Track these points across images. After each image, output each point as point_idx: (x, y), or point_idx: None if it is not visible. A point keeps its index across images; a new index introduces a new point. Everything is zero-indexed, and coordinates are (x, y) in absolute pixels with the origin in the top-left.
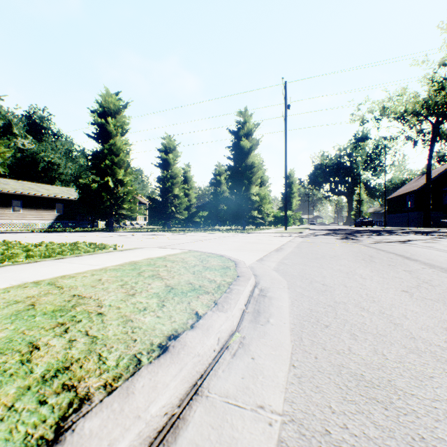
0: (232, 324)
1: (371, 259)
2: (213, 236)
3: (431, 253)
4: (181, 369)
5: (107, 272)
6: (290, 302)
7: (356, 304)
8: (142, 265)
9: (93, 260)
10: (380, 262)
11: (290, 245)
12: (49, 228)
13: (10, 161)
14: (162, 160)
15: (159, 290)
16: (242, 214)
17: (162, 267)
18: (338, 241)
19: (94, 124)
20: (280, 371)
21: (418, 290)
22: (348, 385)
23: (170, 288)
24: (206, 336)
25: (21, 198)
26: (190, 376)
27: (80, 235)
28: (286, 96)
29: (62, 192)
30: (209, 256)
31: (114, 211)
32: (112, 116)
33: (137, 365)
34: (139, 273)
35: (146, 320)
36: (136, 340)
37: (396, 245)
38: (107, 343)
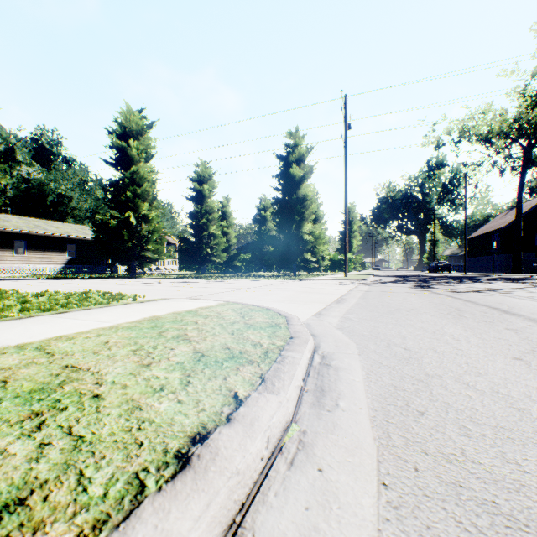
0: (287, 412)
1: (459, 313)
2: (257, 284)
3: (533, 305)
4: (208, 503)
5: (118, 331)
6: (364, 375)
7: (456, 378)
8: (165, 322)
9: (104, 314)
10: (472, 318)
11: (354, 295)
12: (59, 273)
13: (13, 193)
14: (195, 192)
15: (185, 359)
16: (292, 256)
17: (191, 324)
18: (412, 290)
19: (113, 148)
20: (365, 496)
21: (535, 357)
22: (479, 525)
23: (200, 354)
24: (249, 436)
25: (25, 238)
26: (223, 512)
27: (95, 283)
28: (345, 113)
29: (75, 230)
30: (252, 310)
31: (136, 253)
32: (135, 138)
33: (137, 496)
34: (160, 333)
35: (161, 407)
36: (142, 444)
37: (486, 295)
38: (96, 451)
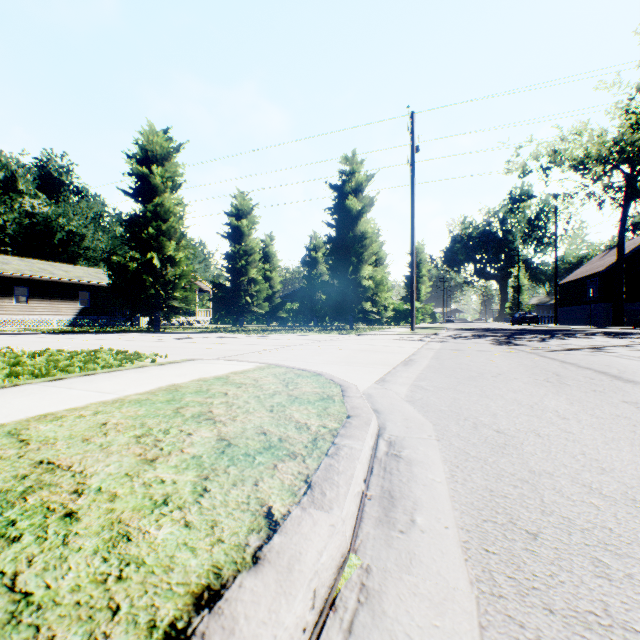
0: (344, 539)
1: (559, 379)
2: (306, 339)
3: None
4: None
5: (123, 406)
6: (447, 472)
7: (572, 476)
8: (186, 393)
9: (110, 382)
10: (577, 386)
11: (425, 355)
12: (68, 326)
13: (14, 231)
14: (232, 229)
15: (204, 450)
16: (349, 306)
17: (219, 396)
18: (495, 347)
19: (132, 175)
20: None
21: None
22: None
23: (226, 443)
24: (285, 594)
25: (27, 284)
26: None
27: (109, 338)
28: (413, 134)
29: (88, 275)
30: (298, 375)
31: (161, 302)
32: (159, 164)
33: None
34: (177, 409)
35: (159, 535)
36: (118, 611)
37: (587, 355)
38: (42, 625)
